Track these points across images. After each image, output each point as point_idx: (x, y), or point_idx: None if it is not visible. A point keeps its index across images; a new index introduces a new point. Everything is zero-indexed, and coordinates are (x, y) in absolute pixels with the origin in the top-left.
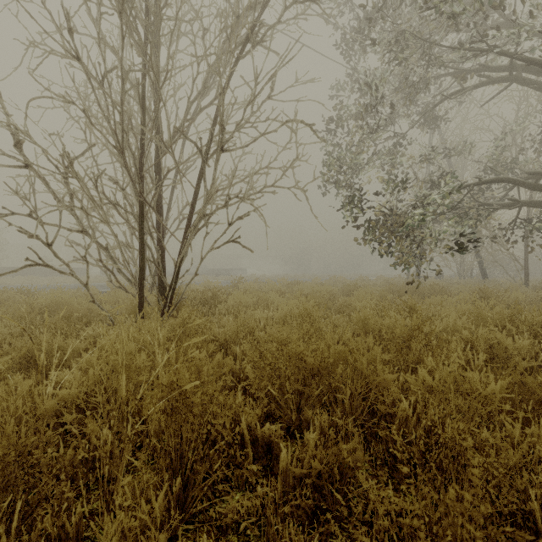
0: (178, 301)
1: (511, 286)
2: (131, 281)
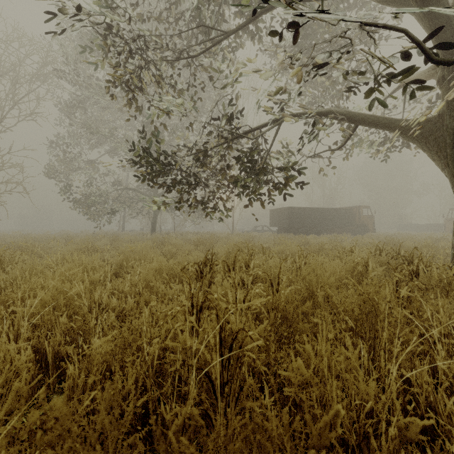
0: None
1: (139, 233)
2: None
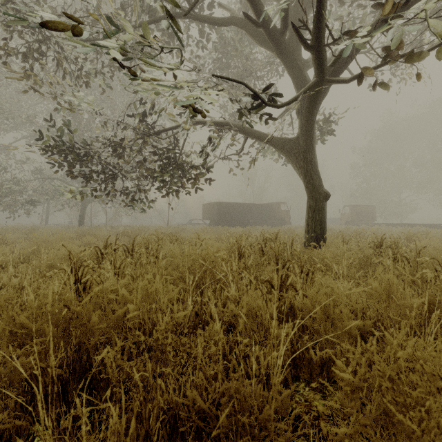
0: None
1: (65, 226)
2: None
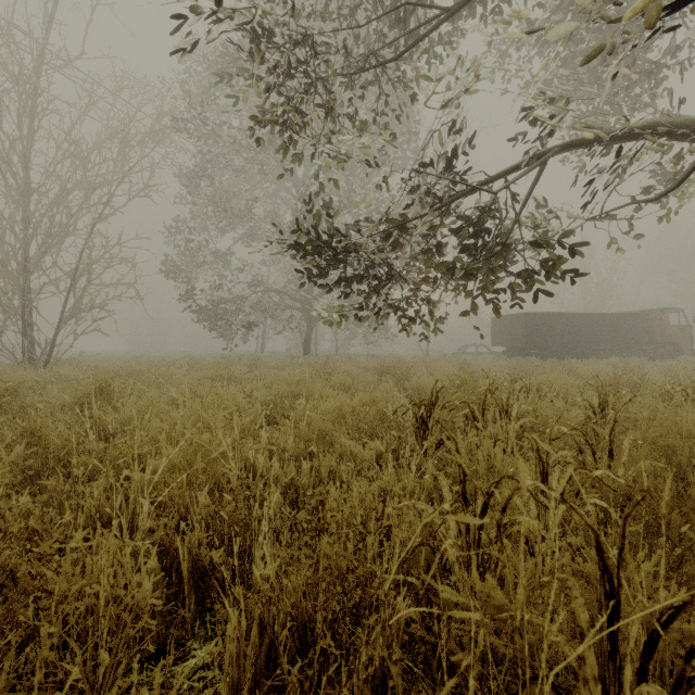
0: (57, 362)
1: (286, 355)
2: (11, 352)
